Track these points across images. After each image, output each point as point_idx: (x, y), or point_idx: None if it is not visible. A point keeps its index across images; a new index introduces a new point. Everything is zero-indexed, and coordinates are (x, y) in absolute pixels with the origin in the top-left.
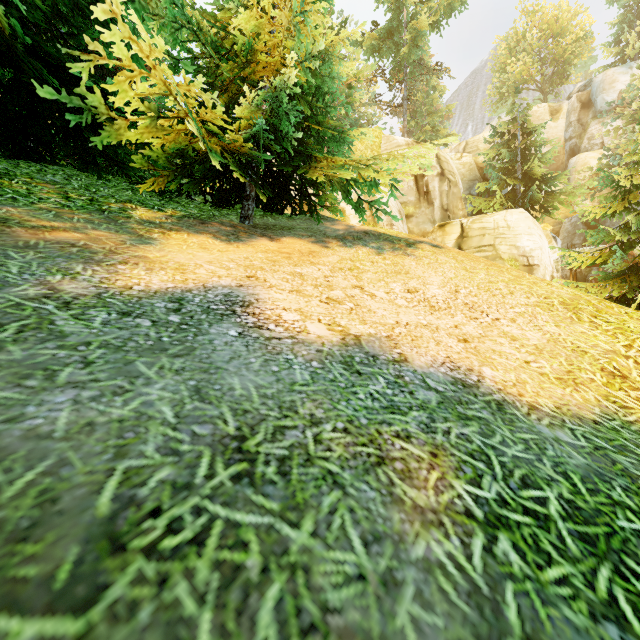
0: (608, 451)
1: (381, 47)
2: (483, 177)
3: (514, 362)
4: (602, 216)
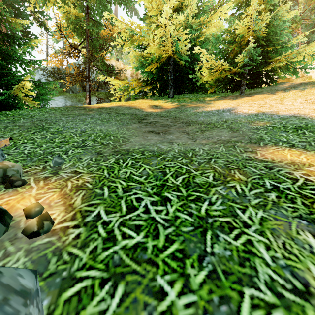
0: None
1: None
2: None
3: None
4: None
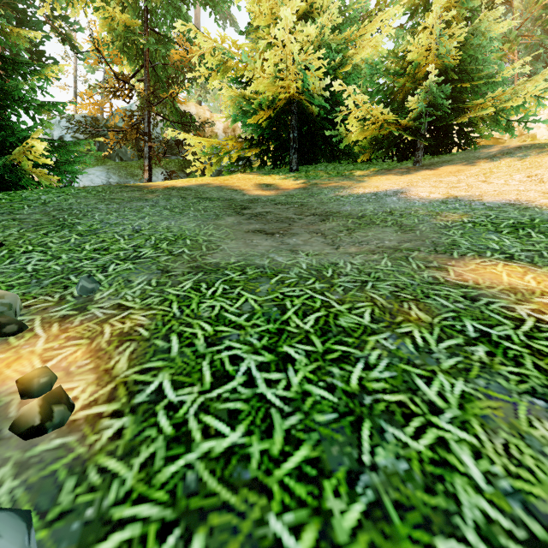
0: None
1: None
2: None
3: None
4: None
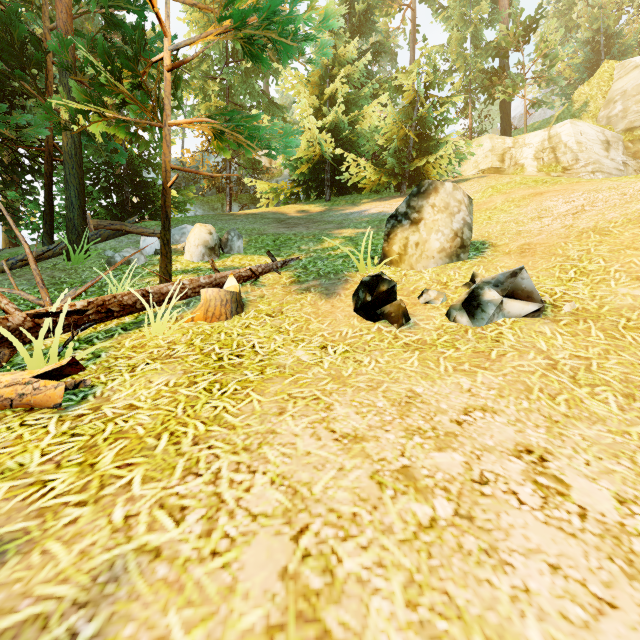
0: None
1: None
2: None
3: None
4: None
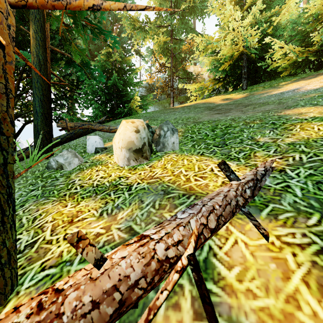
0: None
1: None
2: None
3: None
4: None
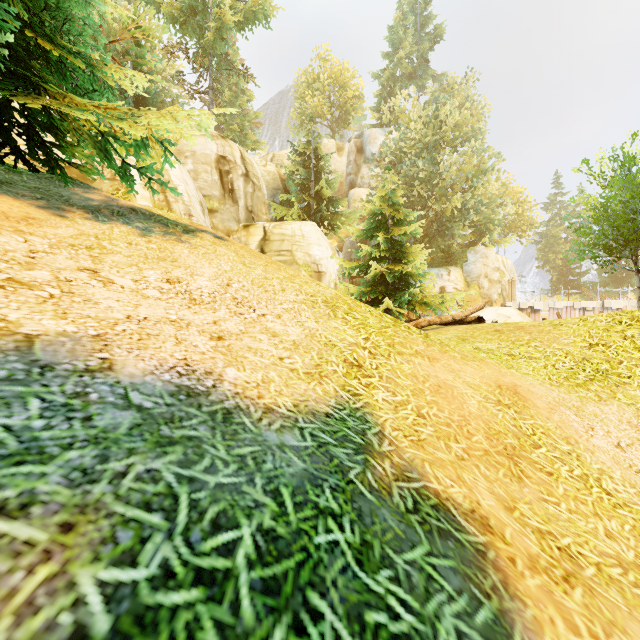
0: (330, 446)
1: (184, 21)
2: (285, 188)
3: (268, 359)
4: (365, 236)
